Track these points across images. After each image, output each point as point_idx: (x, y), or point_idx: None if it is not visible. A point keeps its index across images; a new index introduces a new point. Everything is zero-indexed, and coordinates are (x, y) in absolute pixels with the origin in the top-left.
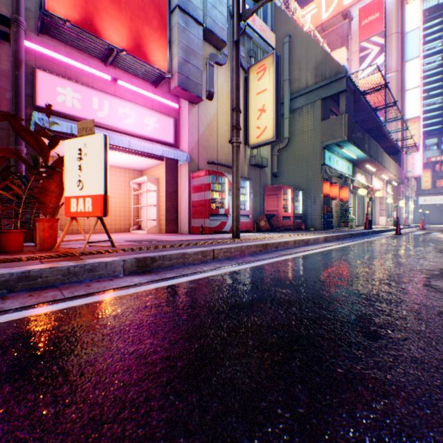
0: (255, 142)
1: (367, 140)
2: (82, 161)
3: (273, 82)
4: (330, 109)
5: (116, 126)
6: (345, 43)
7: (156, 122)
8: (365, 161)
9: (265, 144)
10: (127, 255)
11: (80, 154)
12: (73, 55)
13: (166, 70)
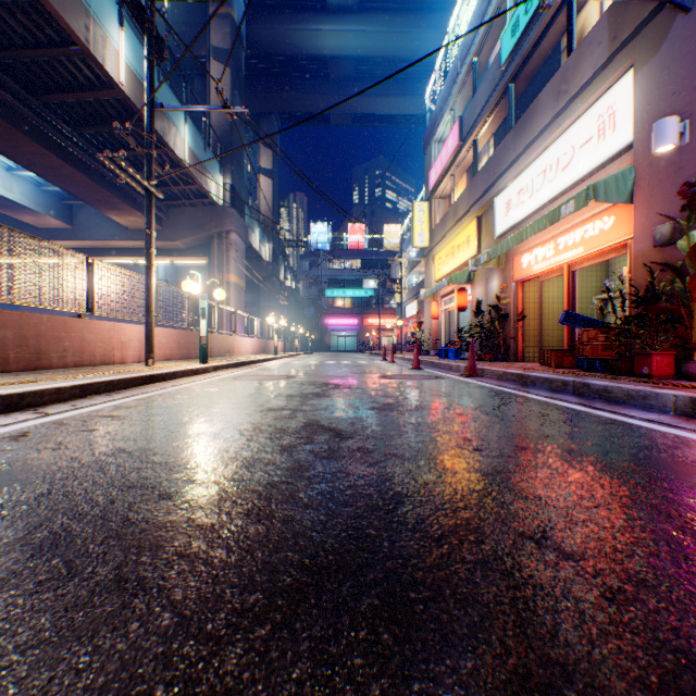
0: None
1: None
2: None
3: None
4: None
5: None
6: None
7: None
8: None
9: None
10: None
11: None
12: None
13: None
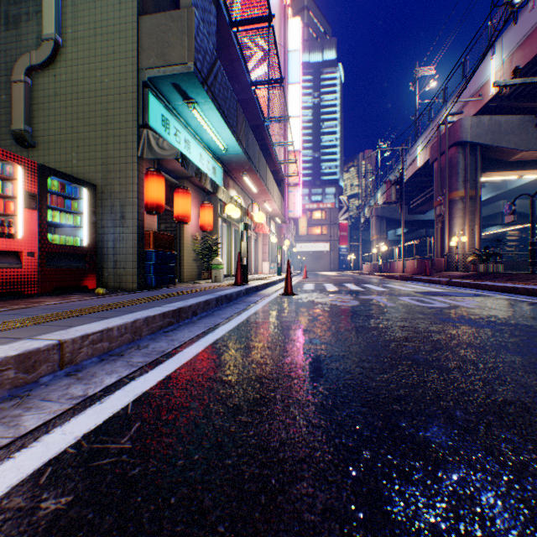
0: None
1: (243, 123)
2: None
3: None
4: None
5: None
6: None
7: None
8: (242, 167)
9: None
10: None
11: None
12: None
13: None
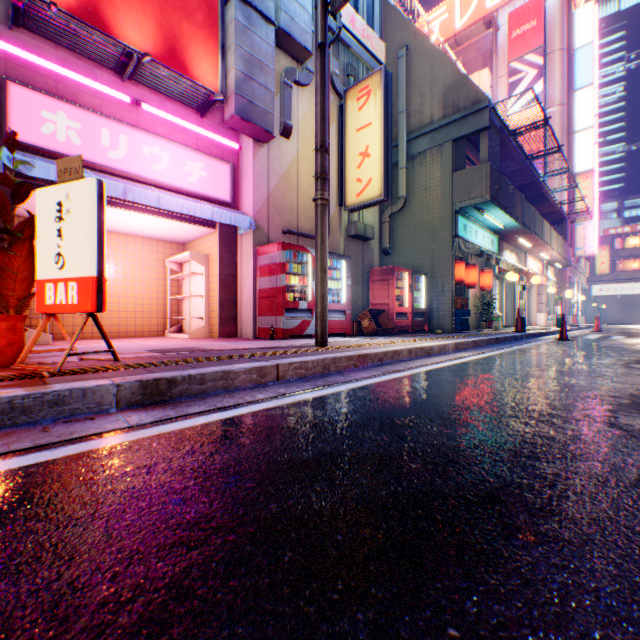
0: (355, 203)
1: (519, 201)
2: (63, 223)
3: (380, 112)
4: (466, 155)
5: (139, 173)
6: (489, 63)
7: (202, 170)
8: (516, 232)
9: (369, 205)
10: (127, 376)
11: (60, 210)
12: (68, 61)
13: (217, 89)
